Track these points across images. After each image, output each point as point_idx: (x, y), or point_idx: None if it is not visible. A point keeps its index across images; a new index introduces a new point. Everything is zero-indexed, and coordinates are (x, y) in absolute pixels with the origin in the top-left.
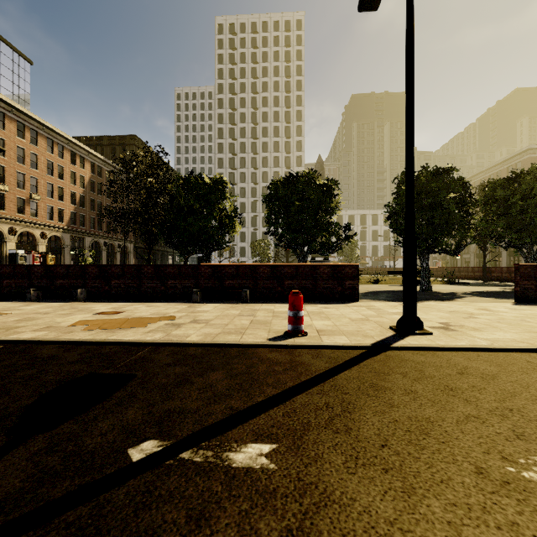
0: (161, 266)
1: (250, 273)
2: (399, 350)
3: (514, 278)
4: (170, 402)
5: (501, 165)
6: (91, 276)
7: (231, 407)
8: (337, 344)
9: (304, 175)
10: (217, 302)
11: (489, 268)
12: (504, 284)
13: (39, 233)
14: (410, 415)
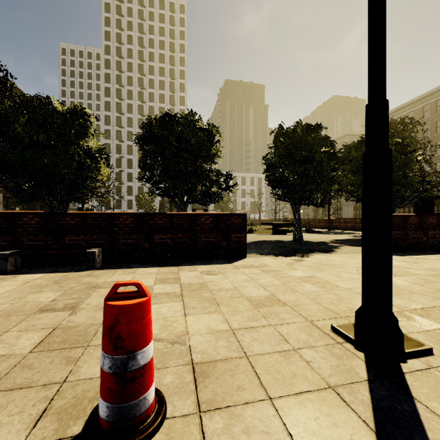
0: None
1: (104, 224)
2: None
3: None
4: None
5: None
6: None
7: None
8: None
9: (184, 116)
10: (45, 269)
11: (331, 219)
12: (346, 232)
13: None
14: None
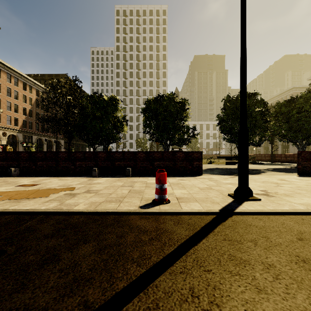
0: (72, 152)
1: (132, 157)
2: (241, 214)
3: (298, 160)
4: (19, 295)
5: (278, 97)
6: (22, 159)
7: (85, 302)
8: (193, 210)
9: (167, 96)
10: (109, 176)
11: (274, 154)
12: (284, 164)
13: (2, 133)
14: (285, 308)
